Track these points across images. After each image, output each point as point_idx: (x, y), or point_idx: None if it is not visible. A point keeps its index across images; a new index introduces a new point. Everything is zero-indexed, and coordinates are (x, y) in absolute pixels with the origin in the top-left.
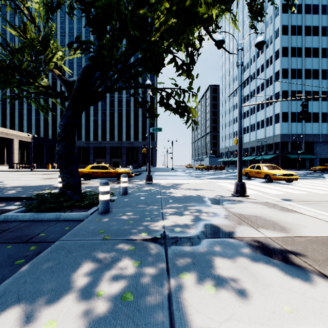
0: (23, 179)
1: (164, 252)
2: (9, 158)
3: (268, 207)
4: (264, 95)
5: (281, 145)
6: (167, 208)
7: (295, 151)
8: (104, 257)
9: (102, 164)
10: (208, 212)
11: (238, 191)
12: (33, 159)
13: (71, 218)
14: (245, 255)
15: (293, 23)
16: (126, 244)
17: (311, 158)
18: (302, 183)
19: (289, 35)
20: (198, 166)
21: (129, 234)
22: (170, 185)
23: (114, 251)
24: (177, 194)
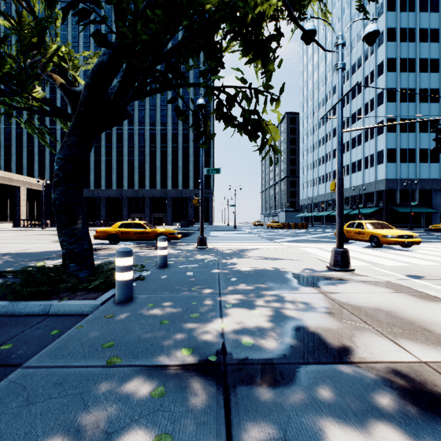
0: (25, 242)
1: (224, 404)
2: (14, 213)
3: (395, 291)
4: (361, 125)
5: (386, 195)
6: (228, 293)
7: (406, 203)
8: (95, 420)
9: (135, 220)
10: (297, 301)
11: (338, 262)
12: (46, 214)
13: (68, 311)
14: (397, 417)
15: (403, 25)
16: (148, 380)
17: (429, 213)
18: (426, 249)
19: (397, 41)
20: (270, 224)
21: (158, 352)
22: (232, 252)
23: (120, 401)
24: (243, 267)
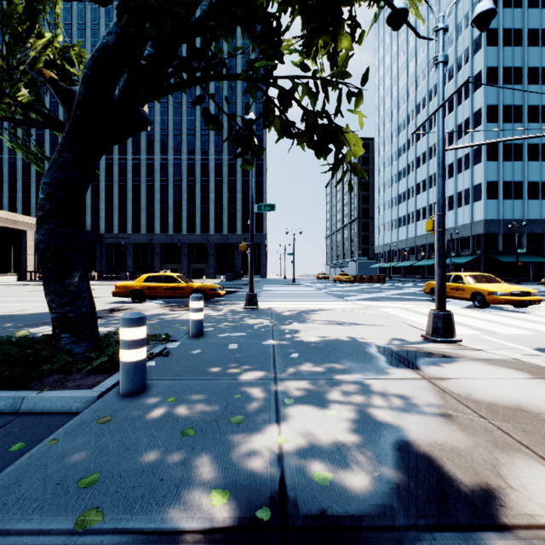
0: (26, 300)
1: None
2: (19, 263)
3: (534, 377)
4: (453, 152)
5: (485, 240)
6: (287, 378)
7: (510, 250)
8: None
9: (166, 272)
10: (392, 394)
11: (438, 330)
12: None
13: (49, 408)
14: None
15: (506, 25)
16: None
17: (540, 262)
18: None
19: (499, 45)
20: (338, 277)
21: (169, 497)
22: (291, 314)
23: None
24: (307, 336)
